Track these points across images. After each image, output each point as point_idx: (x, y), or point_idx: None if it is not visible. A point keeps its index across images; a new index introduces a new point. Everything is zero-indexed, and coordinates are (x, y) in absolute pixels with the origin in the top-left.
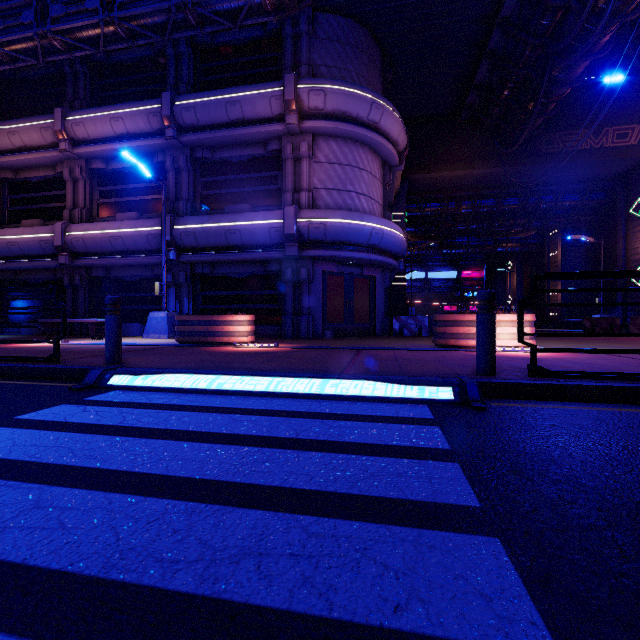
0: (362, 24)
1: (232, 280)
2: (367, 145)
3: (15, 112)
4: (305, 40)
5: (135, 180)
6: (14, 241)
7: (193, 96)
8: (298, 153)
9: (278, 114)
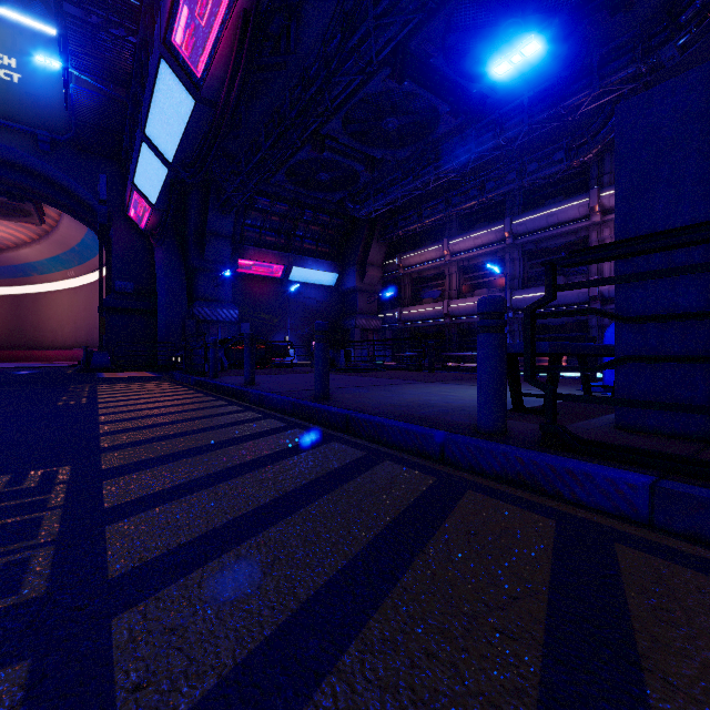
0: None
1: (550, 327)
2: None
3: (418, 240)
4: (607, 156)
5: (484, 269)
6: (423, 312)
7: (524, 216)
8: (601, 237)
9: (585, 215)
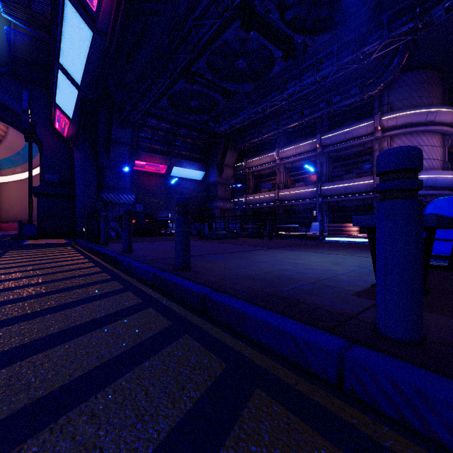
0: (423, 67)
1: (346, 208)
2: (427, 132)
3: (258, 150)
4: (386, 92)
5: (302, 169)
6: (261, 198)
7: (329, 133)
8: (382, 147)
9: (370, 132)
